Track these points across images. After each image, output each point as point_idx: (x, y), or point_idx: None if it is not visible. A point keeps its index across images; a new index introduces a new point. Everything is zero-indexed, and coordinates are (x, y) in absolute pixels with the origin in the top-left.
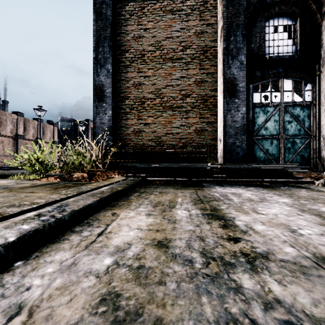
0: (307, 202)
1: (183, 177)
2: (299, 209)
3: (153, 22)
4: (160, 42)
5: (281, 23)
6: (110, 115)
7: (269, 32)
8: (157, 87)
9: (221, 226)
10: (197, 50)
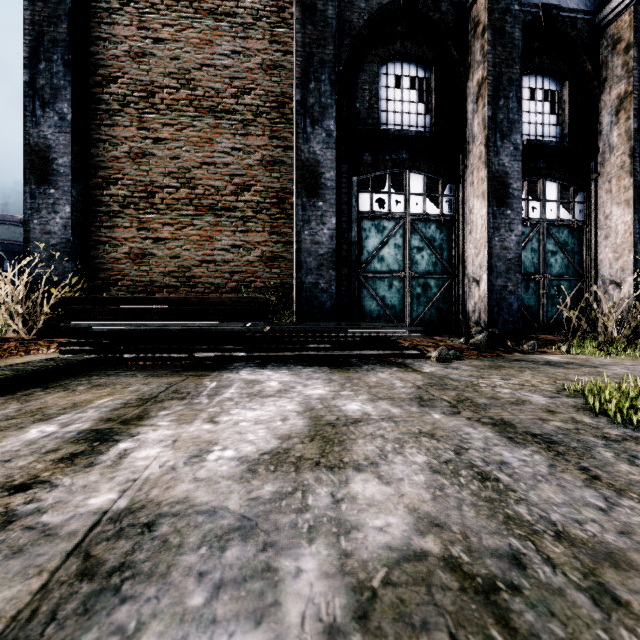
0: (349, 394)
1: (190, 351)
2: (308, 408)
3: (174, 28)
4: (188, 72)
5: (407, 73)
6: (67, 216)
7: (388, 85)
8: (182, 163)
9: (64, 456)
10: (265, 99)
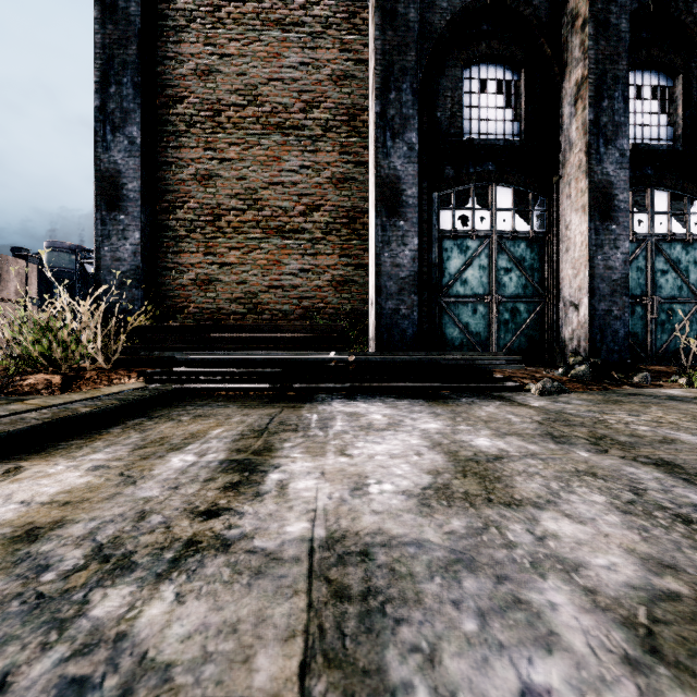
0: (468, 429)
1: (274, 381)
2: (434, 442)
3: (241, 42)
4: (255, 87)
5: (493, 76)
6: (137, 242)
7: (472, 90)
8: (249, 184)
9: (226, 485)
10: (335, 112)
